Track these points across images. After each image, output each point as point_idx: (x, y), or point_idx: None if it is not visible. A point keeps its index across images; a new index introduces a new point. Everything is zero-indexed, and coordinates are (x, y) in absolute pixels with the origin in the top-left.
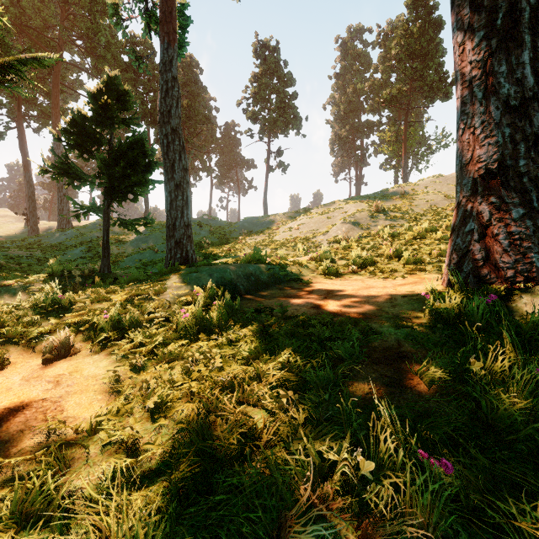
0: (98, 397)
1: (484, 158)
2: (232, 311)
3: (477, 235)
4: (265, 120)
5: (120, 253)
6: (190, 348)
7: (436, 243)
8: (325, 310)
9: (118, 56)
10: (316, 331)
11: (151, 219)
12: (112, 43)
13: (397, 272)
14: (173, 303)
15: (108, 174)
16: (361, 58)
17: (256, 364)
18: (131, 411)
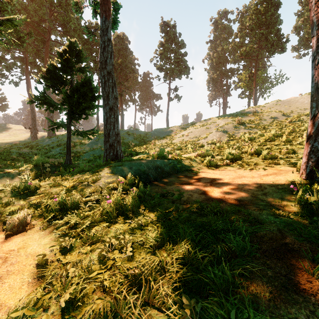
0: (28, 280)
1: None
2: (145, 194)
3: None
4: (167, 70)
5: (81, 151)
6: (110, 229)
7: (282, 144)
8: (212, 196)
9: (81, 35)
10: (209, 219)
11: (96, 130)
12: (78, 28)
13: (258, 165)
14: (104, 188)
15: (69, 103)
16: (226, 30)
17: (161, 251)
18: (47, 305)
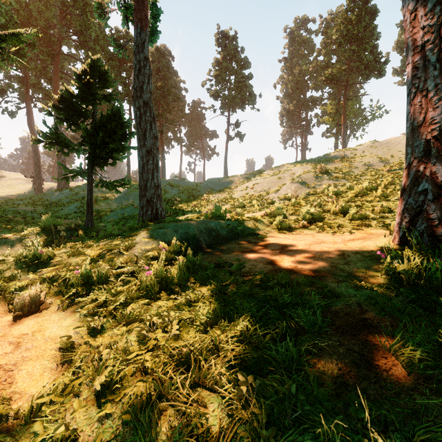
0: (51, 366)
1: (438, 120)
2: (194, 265)
3: (432, 195)
4: (225, 98)
5: (106, 209)
6: (151, 307)
7: (377, 200)
8: (281, 266)
9: (105, 48)
10: (274, 292)
11: (128, 180)
12: (101, 37)
13: (343, 227)
14: (140, 258)
15: (90, 143)
16: (306, 44)
17: (214, 330)
18: (78, 390)
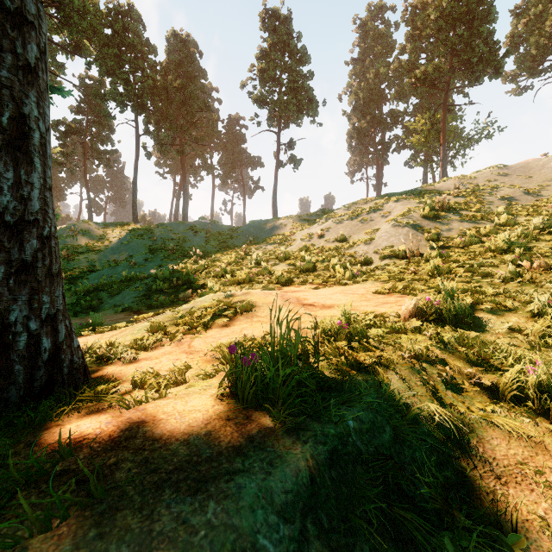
0: None
1: None
2: None
3: None
4: (275, 105)
5: (87, 267)
6: None
7: None
8: None
9: (98, 27)
10: None
11: None
12: (91, 11)
13: None
14: None
15: None
16: (383, 39)
17: None
18: None
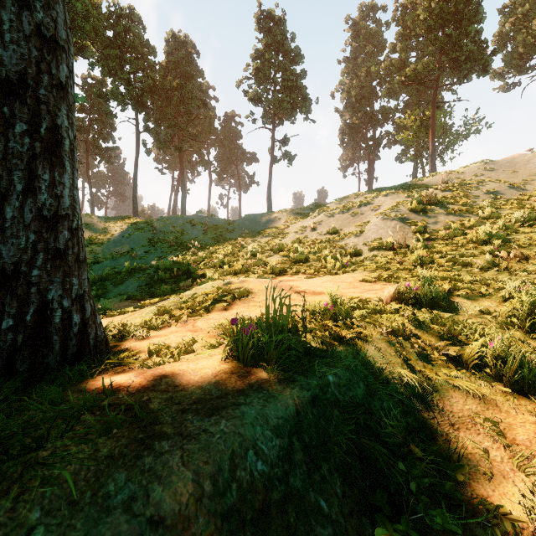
0: None
1: None
2: None
3: None
4: (269, 103)
5: (91, 258)
6: None
7: None
8: None
9: (100, 30)
10: None
11: None
12: (93, 14)
13: None
14: None
15: None
16: (375, 38)
17: None
18: None
